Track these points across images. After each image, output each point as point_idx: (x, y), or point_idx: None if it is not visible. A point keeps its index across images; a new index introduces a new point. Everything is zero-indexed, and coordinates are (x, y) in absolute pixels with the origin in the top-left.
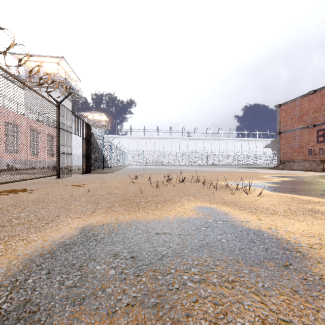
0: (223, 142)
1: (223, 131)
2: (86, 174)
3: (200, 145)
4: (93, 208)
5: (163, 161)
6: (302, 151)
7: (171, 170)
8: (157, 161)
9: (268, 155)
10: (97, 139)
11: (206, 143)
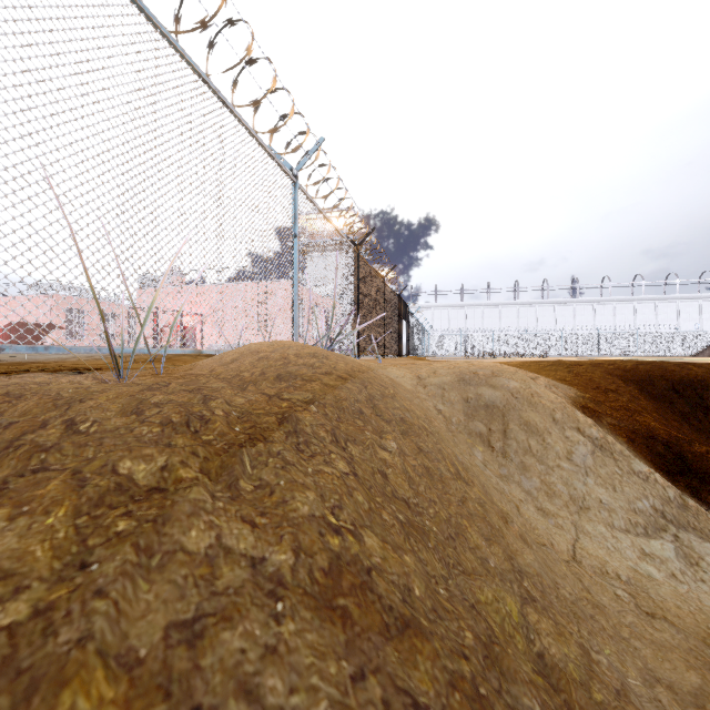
0: (645, 306)
1: (646, 282)
2: None
3: (586, 315)
4: None
5: (499, 348)
6: None
7: None
8: (488, 349)
9: None
10: (410, 320)
11: (601, 311)
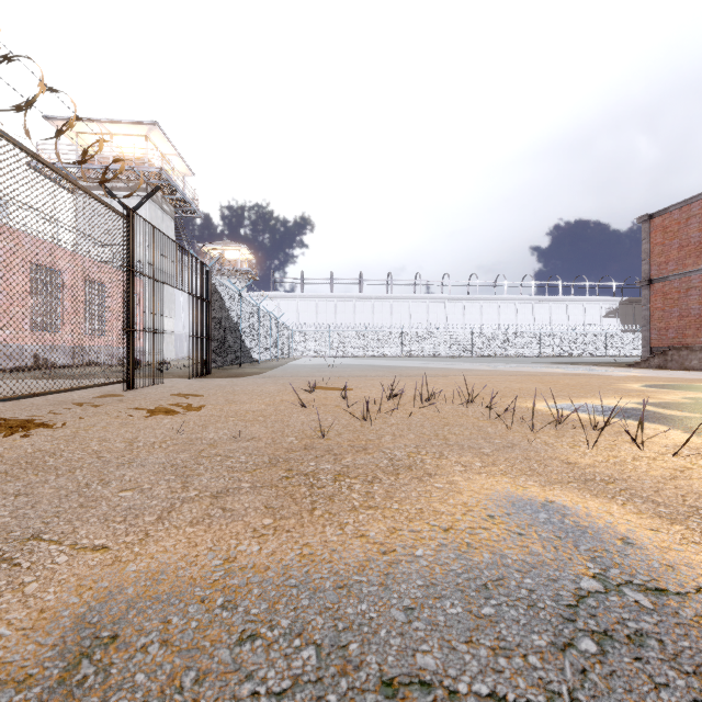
0: (507, 306)
1: (508, 282)
2: (196, 380)
3: (456, 313)
4: (167, 500)
5: (373, 348)
6: None
7: (394, 369)
8: (360, 349)
9: (615, 335)
10: (225, 300)
11: (470, 309)
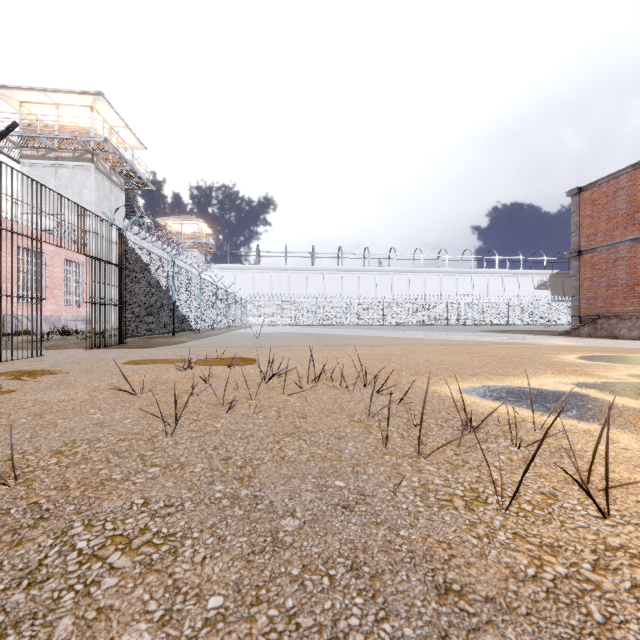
0: (448, 278)
1: (450, 256)
2: (91, 351)
3: (402, 284)
4: None
5: (323, 317)
6: (635, 293)
7: (327, 338)
8: (311, 318)
9: (546, 305)
10: (151, 266)
11: (414, 281)
